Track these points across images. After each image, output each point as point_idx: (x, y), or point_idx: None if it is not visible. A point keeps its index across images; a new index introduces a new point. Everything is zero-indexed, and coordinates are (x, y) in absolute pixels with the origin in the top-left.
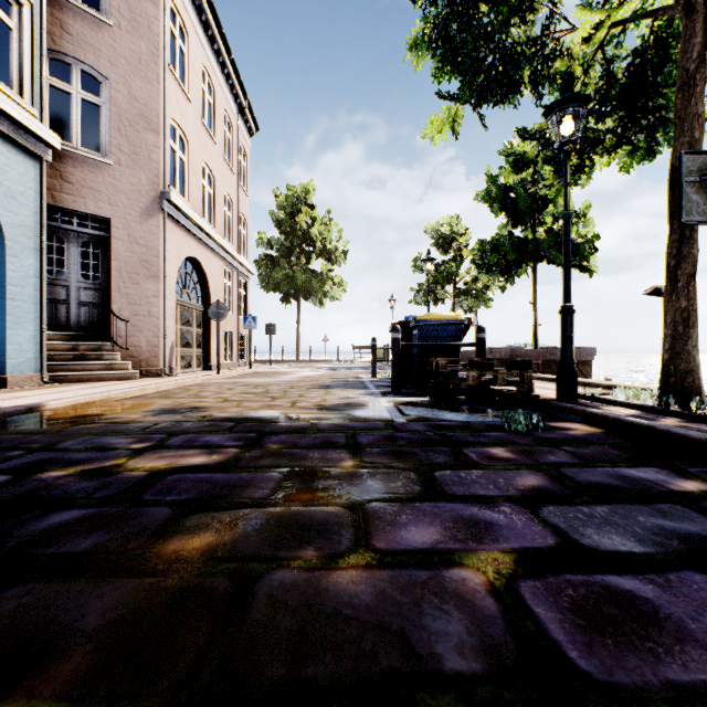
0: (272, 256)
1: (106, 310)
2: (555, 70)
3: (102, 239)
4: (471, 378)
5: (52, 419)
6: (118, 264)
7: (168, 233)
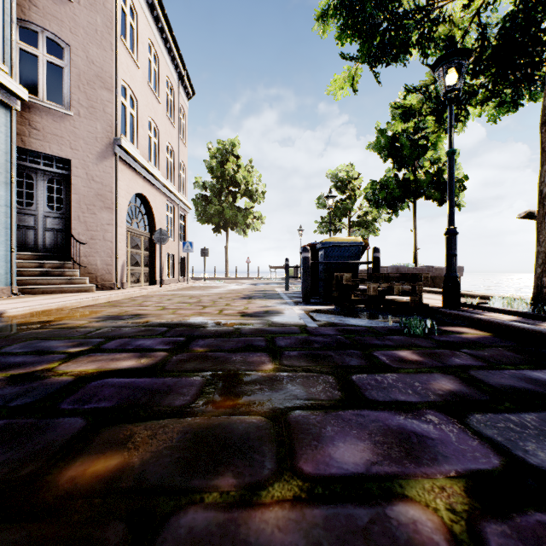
0: (206, 196)
1: (68, 235)
2: (438, 34)
3: (64, 176)
4: (371, 289)
5: (8, 325)
6: (78, 197)
7: (120, 173)
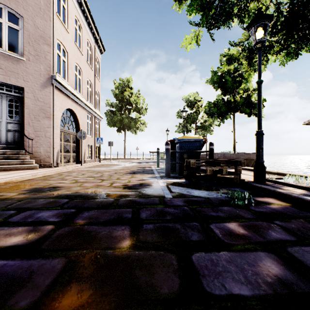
0: (113, 111)
1: (22, 134)
2: (250, 8)
3: (20, 98)
4: (208, 171)
5: None
6: (28, 111)
7: (56, 96)
